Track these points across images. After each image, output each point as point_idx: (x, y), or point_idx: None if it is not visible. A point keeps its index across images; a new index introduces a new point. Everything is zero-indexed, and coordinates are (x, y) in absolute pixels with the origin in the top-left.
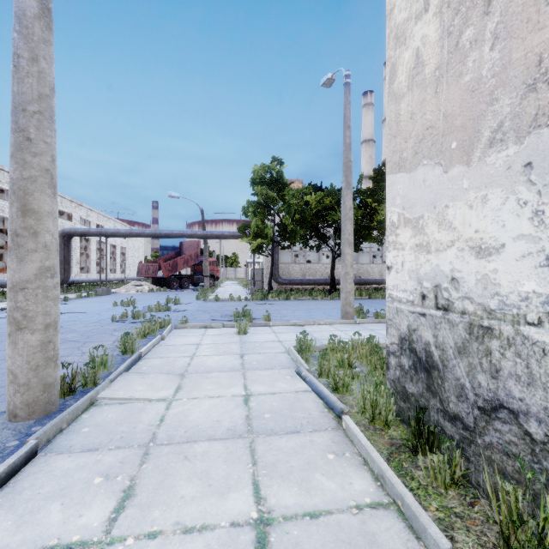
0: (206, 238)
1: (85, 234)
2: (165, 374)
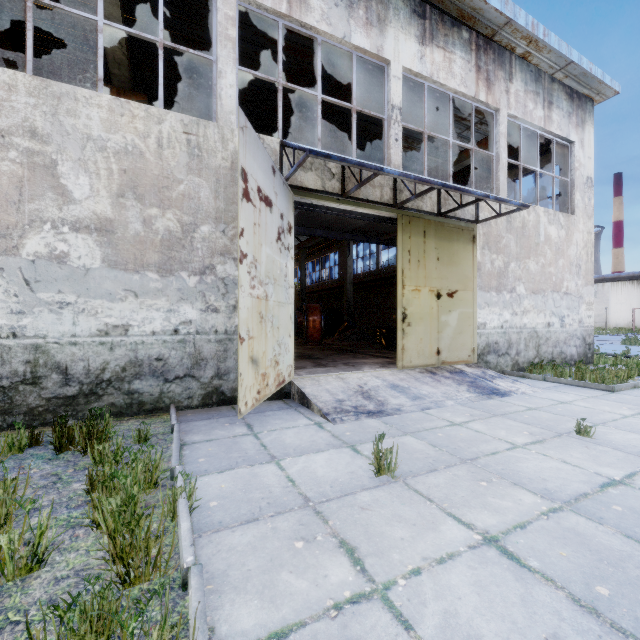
0: None
1: None
2: None
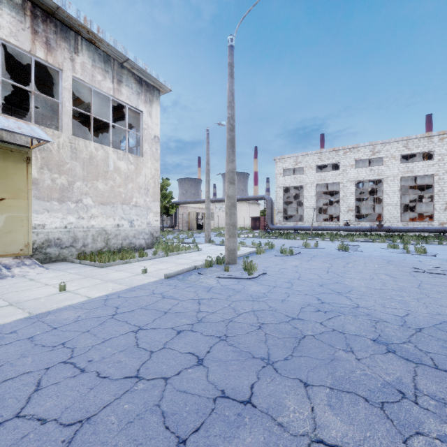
0: None
1: None
2: (209, 246)
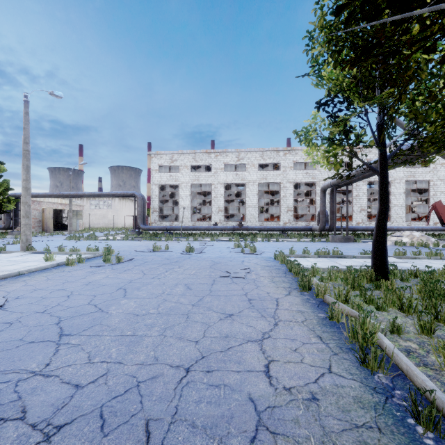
0: (422, 155)
1: (329, 187)
2: (20, 255)
